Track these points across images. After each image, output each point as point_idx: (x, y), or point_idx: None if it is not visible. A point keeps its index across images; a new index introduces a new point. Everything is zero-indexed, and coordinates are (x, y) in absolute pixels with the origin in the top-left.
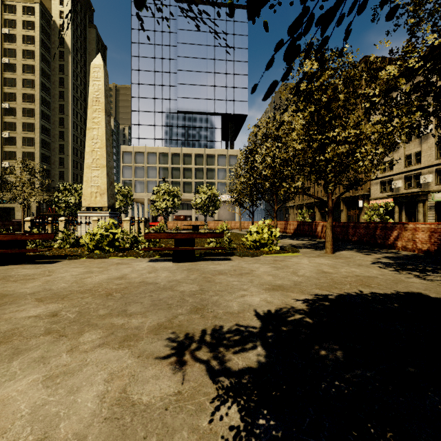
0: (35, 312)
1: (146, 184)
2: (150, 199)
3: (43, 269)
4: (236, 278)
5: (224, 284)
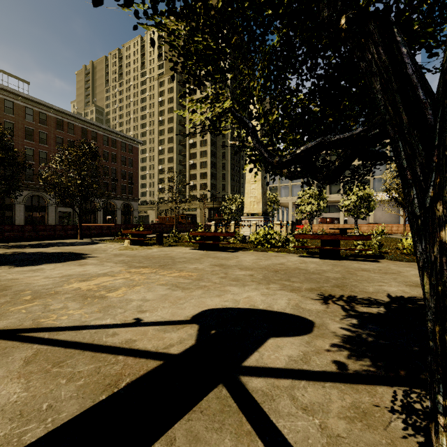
0: (242, 273)
1: (290, 188)
2: (294, 203)
3: (231, 254)
4: (378, 274)
5: (365, 277)
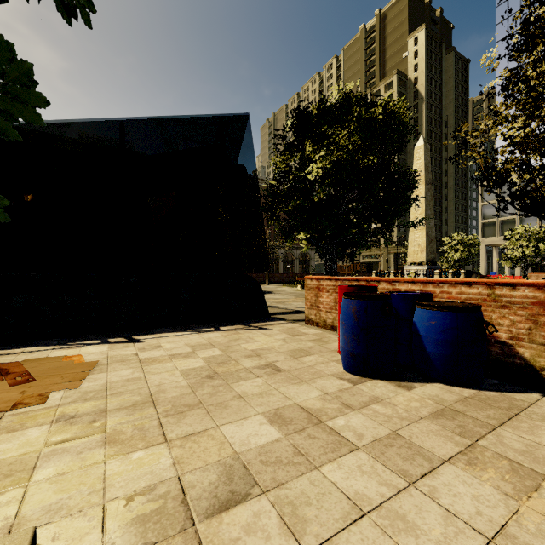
0: None
1: (517, 223)
2: None
3: None
4: None
5: None
